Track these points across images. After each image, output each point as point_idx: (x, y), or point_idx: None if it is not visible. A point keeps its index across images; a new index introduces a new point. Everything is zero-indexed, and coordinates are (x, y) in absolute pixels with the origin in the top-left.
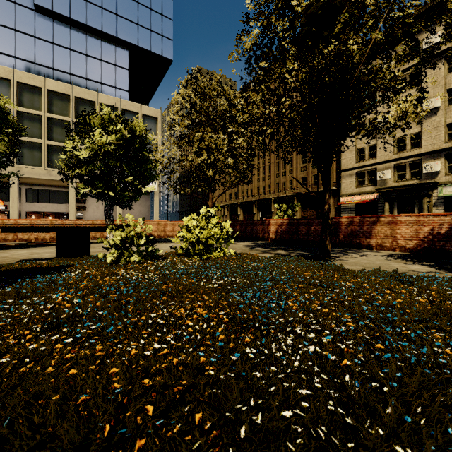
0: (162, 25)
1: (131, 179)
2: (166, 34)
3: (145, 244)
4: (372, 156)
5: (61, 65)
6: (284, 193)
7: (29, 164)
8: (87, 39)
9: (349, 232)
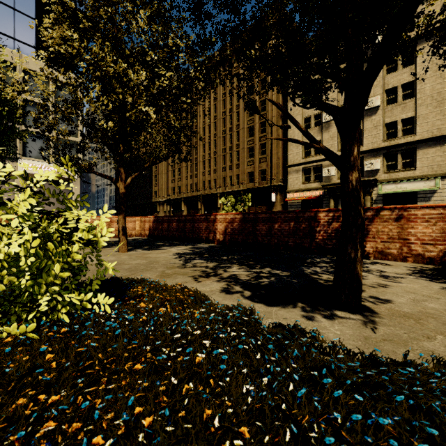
0: None
1: None
2: None
3: None
4: (317, 152)
5: None
6: (231, 188)
7: None
8: None
9: (331, 232)
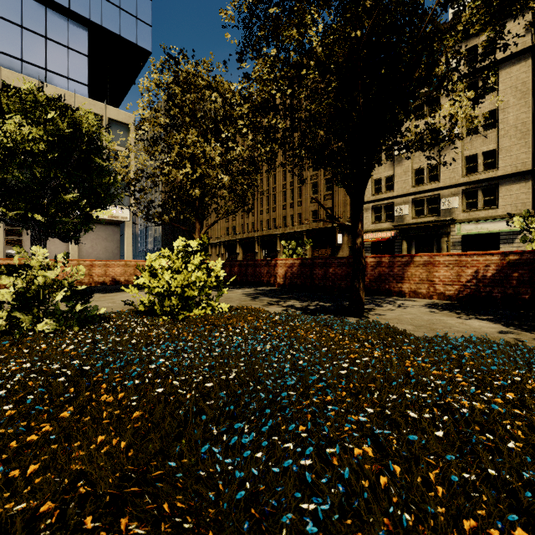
0: (137, 3)
1: (75, 197)
2: (142, 17)
3: (71, 299)
4: (389, 188)
5: None
6: (292, 229)
7: None
8: (24, 4)
9: (376, 275)
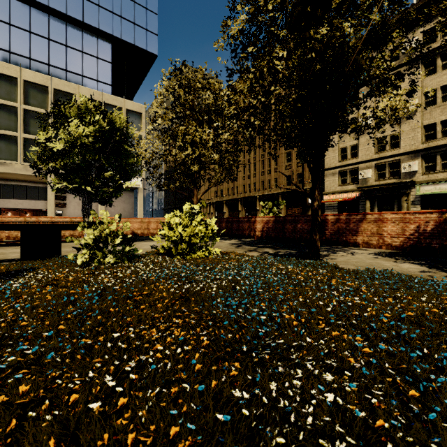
0: (147, 18)
1: (111, 173)
2: (150, 29)
3: (122, 244)
4: (354, 155)
5: (39, 55)
6: (269, 191)
7: (3, 158)
8: (68, 29)
9: (335, 230)
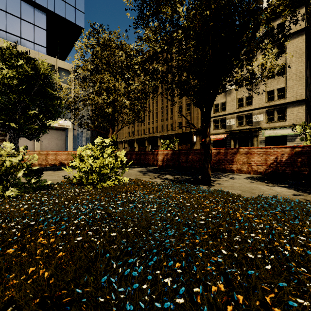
0: None
1: (36, 113)
2: (78, 7)
3: (29, 175)
4: (223, 109)
5: None
6: (167, 133)
7: None
8: None
9: (217, 160)
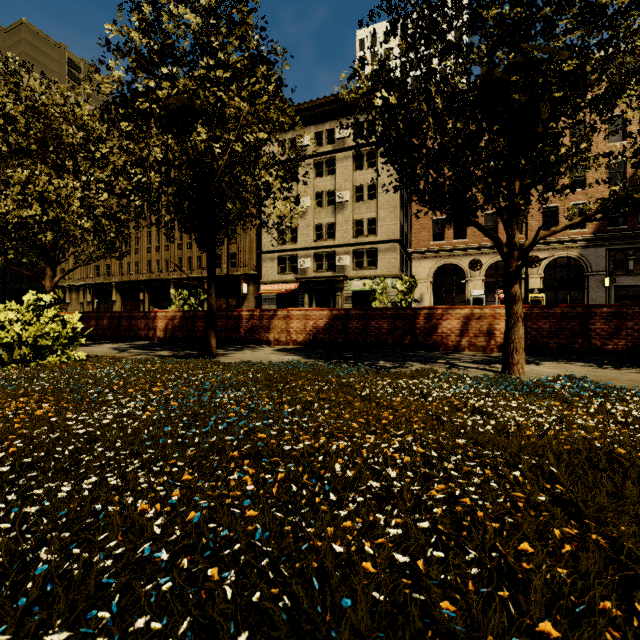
0: None
1: None
2: None
3: None
4: (294, 240)
5: None
6: (190, 274)
7: None
8: None
9: (250, 327)
